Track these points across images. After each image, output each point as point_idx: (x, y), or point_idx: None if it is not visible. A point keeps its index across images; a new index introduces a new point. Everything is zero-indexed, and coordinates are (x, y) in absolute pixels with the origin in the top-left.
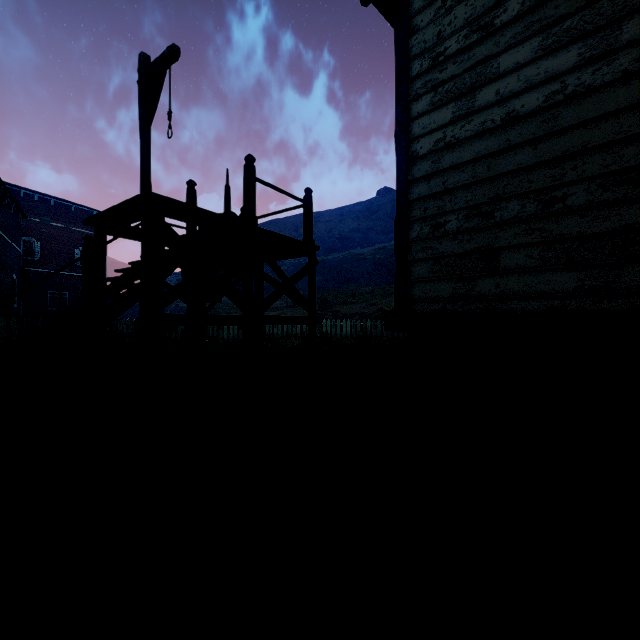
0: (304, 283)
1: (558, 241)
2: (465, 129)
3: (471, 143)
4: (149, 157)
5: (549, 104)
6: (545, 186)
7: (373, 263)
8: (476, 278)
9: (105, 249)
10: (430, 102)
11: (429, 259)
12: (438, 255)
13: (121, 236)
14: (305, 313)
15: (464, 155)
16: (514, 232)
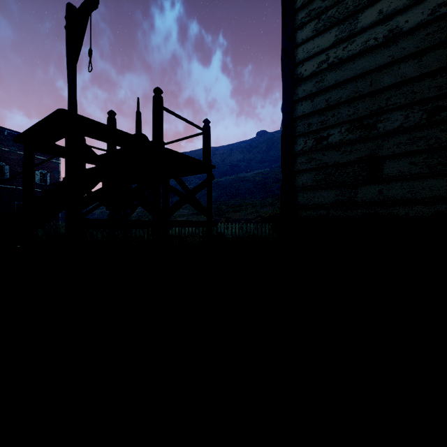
0: (205, 197)
1: (444, 148)
2: (348, 49)
3: (353, 62)
4: (75, 89)
5: (435, 16)
6: (431, 95)
7: (254, 183)
8: (358, 185)
9: (33, 164)
10: (314, 28)
11: (313, 169)
12: (321, 165)
13: (48, 153)
14: (205, 218)
15: (347, 73)
16: (397, 141)
